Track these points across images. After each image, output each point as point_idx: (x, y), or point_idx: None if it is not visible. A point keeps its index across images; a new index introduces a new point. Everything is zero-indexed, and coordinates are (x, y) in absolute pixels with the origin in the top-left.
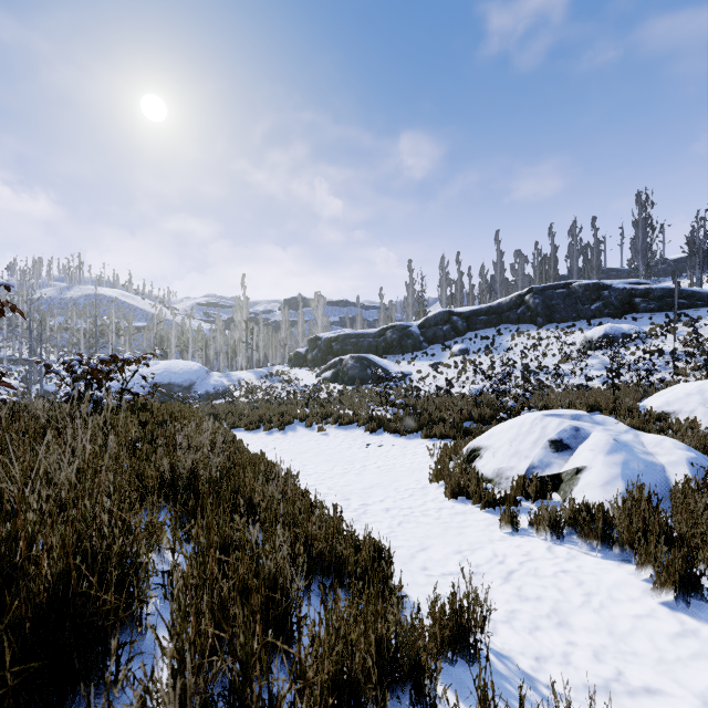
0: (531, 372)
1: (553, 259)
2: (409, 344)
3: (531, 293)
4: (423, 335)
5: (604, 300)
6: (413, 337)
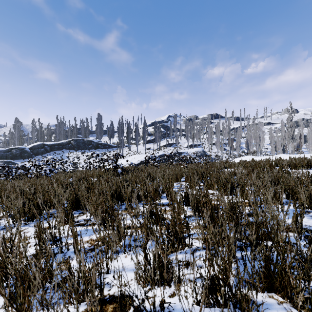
0: (77, 164)
1: (76, 128)
2: (26, 155)
3: (73, 140)
4: (32, 152)
5: (92, 145)
6: (27, 153)
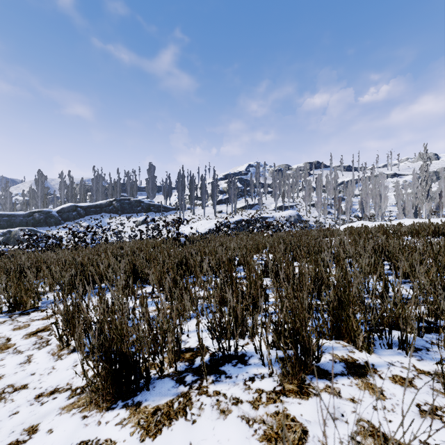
0: (121, 233)
1: (119, 183)
2: (53, 221)
3: (116, 201)
4: (60, 217)
5: (142, 206)
6: (55, 218)
